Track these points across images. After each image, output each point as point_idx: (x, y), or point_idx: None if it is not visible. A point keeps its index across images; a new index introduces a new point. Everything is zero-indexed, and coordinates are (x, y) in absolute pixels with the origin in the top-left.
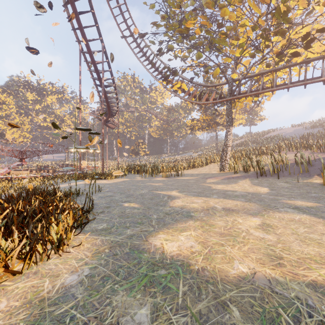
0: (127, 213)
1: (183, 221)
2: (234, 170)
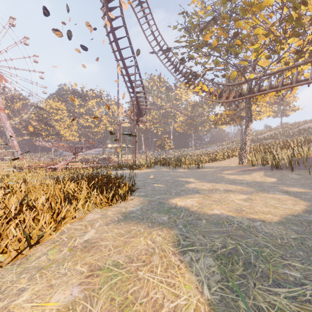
0: (156, 189)
1: (192, 194)
2: (252, 163)
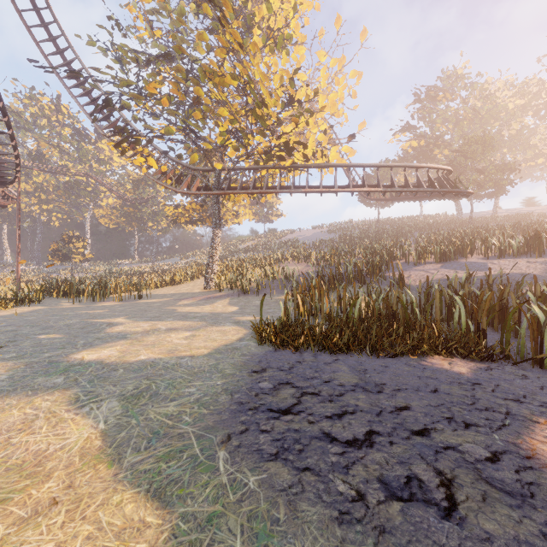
0: (44, 344)
1: (114, 342)
2: (220, 288)
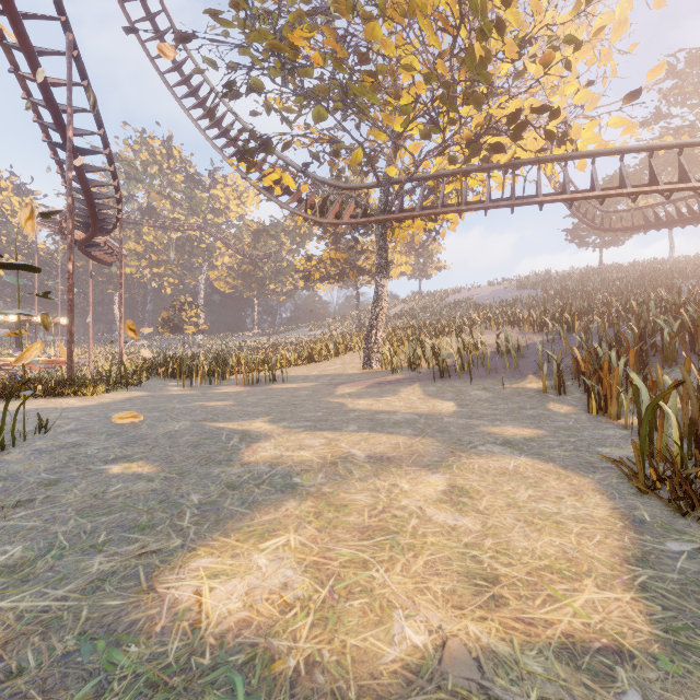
0: (110, 497)
1: (270, 503)
2: (392, 367)
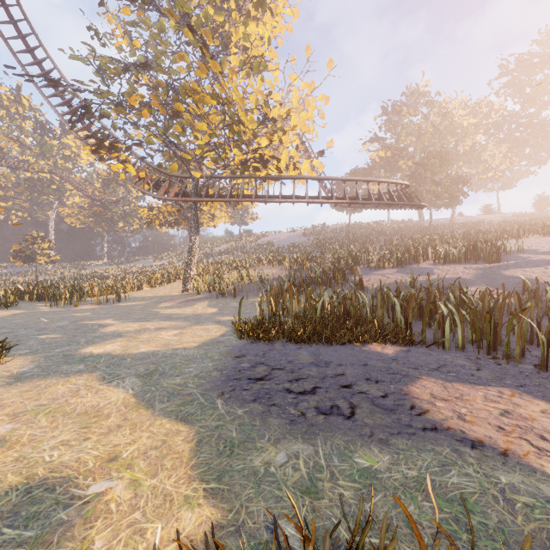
0: (48, 342)
1: (112, 339)
2: (198, 291)
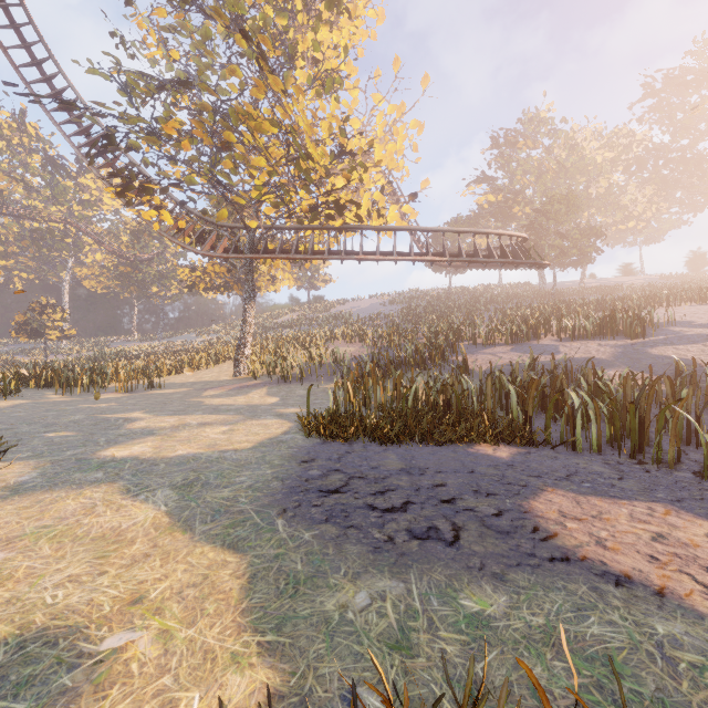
0: (58, 442)
1: (141, 438)
2: (254, 375)
